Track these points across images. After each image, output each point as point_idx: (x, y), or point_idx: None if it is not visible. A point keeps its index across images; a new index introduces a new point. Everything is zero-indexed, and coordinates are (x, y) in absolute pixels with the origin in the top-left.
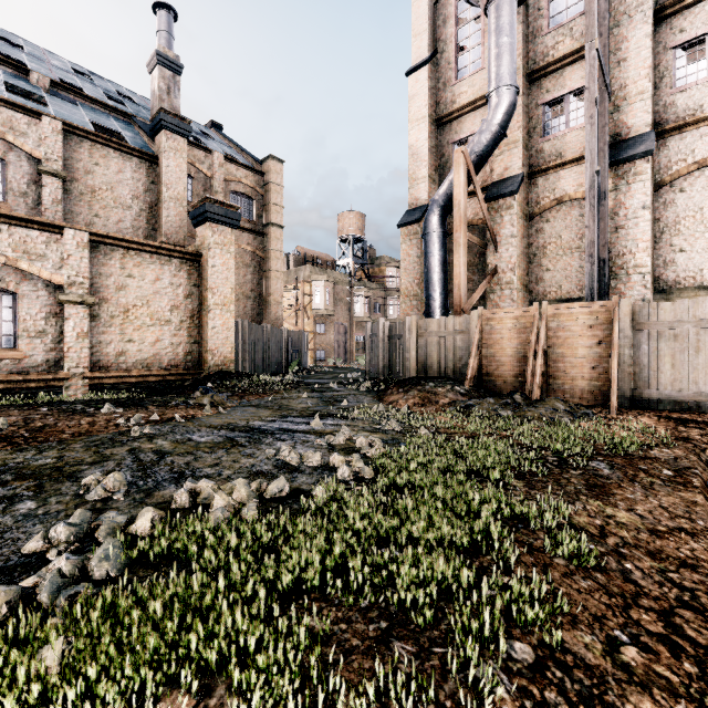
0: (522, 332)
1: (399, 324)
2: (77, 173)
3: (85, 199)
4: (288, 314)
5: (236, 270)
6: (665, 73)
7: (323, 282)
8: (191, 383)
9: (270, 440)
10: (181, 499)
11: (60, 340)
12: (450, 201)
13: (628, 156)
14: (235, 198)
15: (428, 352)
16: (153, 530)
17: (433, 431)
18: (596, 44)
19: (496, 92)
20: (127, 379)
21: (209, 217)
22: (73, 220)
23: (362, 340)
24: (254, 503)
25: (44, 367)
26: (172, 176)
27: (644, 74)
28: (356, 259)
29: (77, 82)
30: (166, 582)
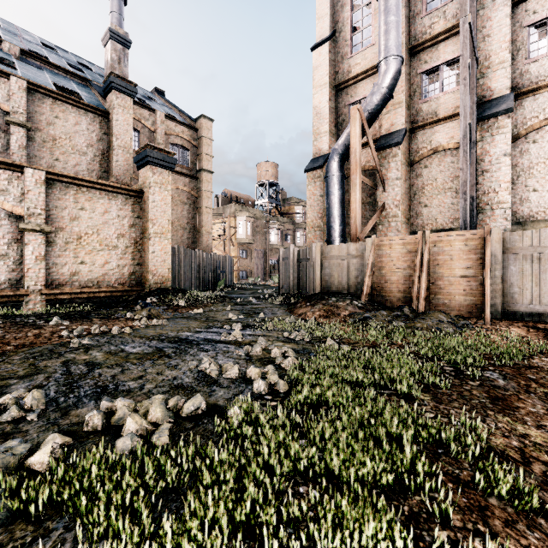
0: (408, 256)
1: (306, 250)
2: (41, 124)
3: (47, 146)
4: (217, 242)
5: (174, 206)
6: (521, 47)
7: (245, 217)
8: (134, 298)
9: (194, 351)
10: (94, 421)
11: (21, 262)
12: (347, 150)
13: (493, 113)
14: (174, 149)
15: (330, 272)
16: (52, 464)
17: (338, 341)
18: (469, 19)
19: (385, 61)
20: (80, 295)
21: (150, 161)
22: (37, 163)
23: (276, 263)
24: (168, 426)
25: (7, 285)
26: (120, 128)
27: (505, 47)
28: (271, 199)
29: (44, 52)
30: (43, 547)
